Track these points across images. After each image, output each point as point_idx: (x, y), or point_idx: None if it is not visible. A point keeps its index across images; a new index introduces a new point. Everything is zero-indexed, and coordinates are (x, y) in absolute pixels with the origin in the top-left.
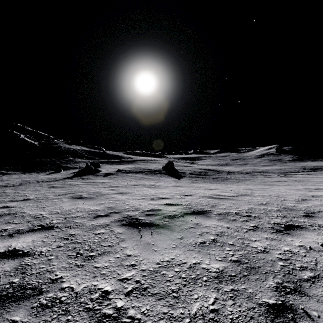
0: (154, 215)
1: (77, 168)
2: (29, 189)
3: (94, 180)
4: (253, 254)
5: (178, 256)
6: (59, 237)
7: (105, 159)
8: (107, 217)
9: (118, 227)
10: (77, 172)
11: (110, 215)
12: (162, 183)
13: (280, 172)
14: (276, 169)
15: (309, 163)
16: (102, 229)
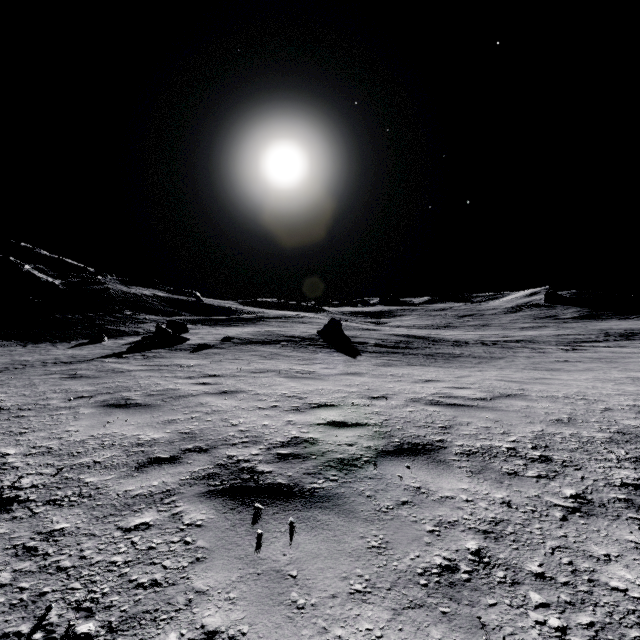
0: (300, 458)
1: (139, 333)
2: (15, 381)
3: (169, 360)
4: (631, 627)
5: (378, 637)
6: (11, 544)
7: (201, 315)
8: (173, 465)
9: (196, 502)
10: (137, 343)
11: (184, 458)
12: (318, 368)
13: (560, 341)
14: (551, 336)
15: (613, 323)
16: (150, 512)
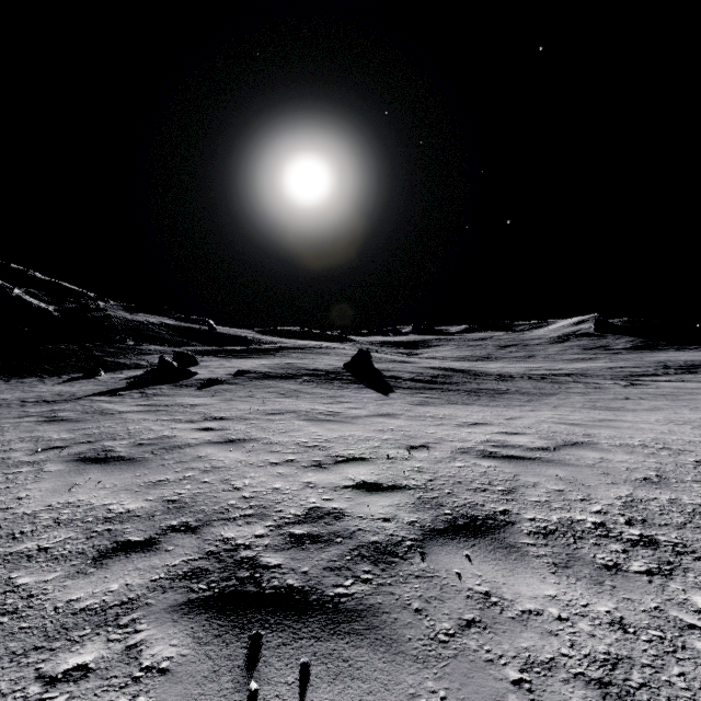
0: (319, 541)
1: (142, 366)
2: None
3: (171, 398)
4: None
5: None
6: None
7: (214, 345)
8: (146, 554)
9: (167, 622)
10: (137, 378)
11: (163, 542)
12: (344, 408)
13: (615, 375)
14: (604, 369)
15: (671, 354)
16: (94, 642)
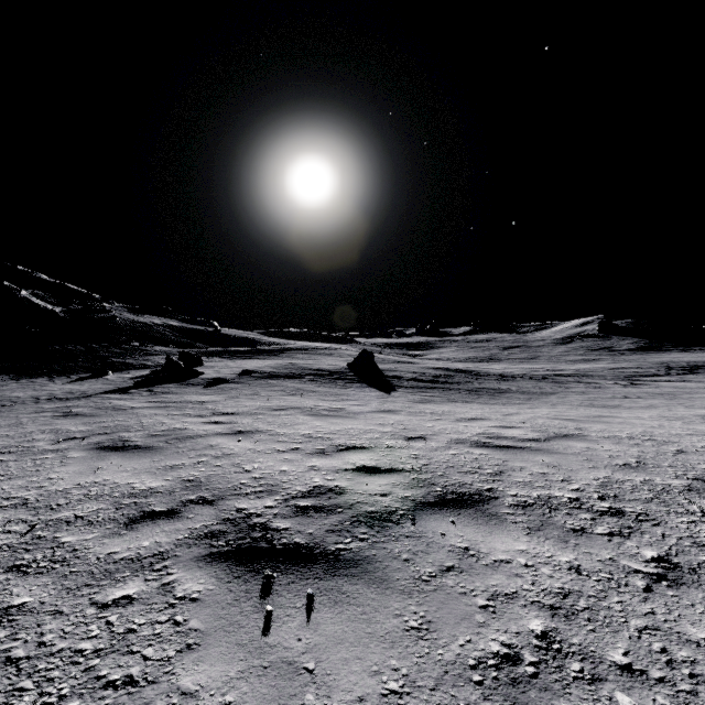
0: (323, 511)
1: (148, 367)
2: None
3: (179, 396)
4: None
5: None
6: None
7: (218, 346)
8: (170, 520)
9: (194, 567)
10: (144, 377)
11: (184, 511)
12: (347, 405)
13: (616, 375)
14: (606, 370)
15: (675, 355)
16: (135, 581)
